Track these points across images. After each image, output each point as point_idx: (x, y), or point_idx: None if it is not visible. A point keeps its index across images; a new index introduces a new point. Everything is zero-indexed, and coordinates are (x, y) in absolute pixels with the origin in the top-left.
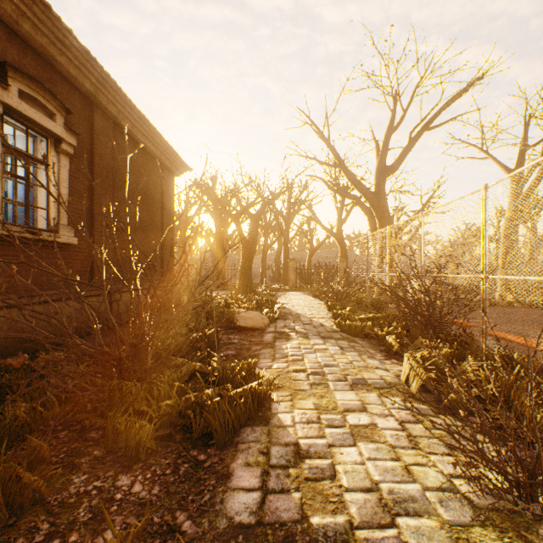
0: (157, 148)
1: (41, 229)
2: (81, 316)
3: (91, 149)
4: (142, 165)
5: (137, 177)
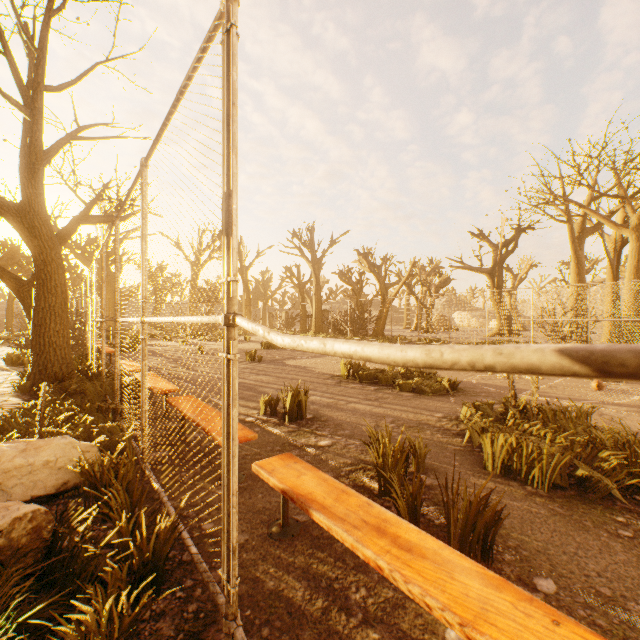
0: None
1: None
2: None
3: None
4: None
5: None
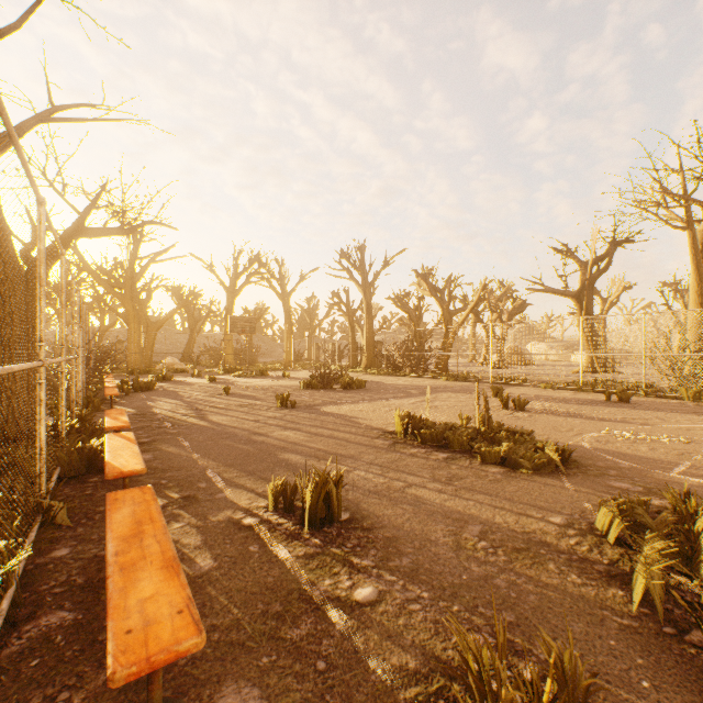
0: None
1: None
2: None
3: None
4: None
5: None
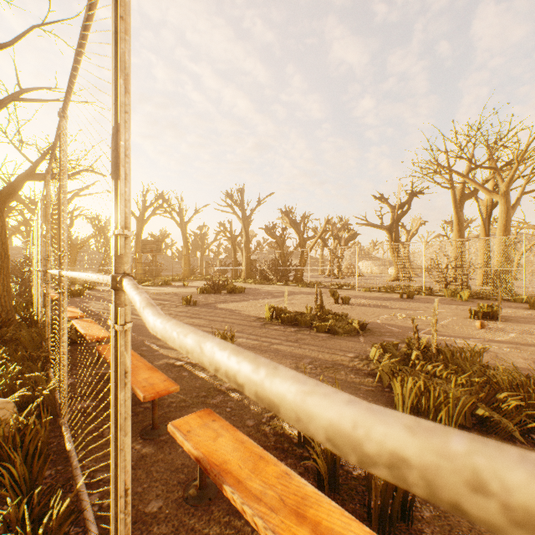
0: None
1: None
2: None
3: None
4: None
5: None
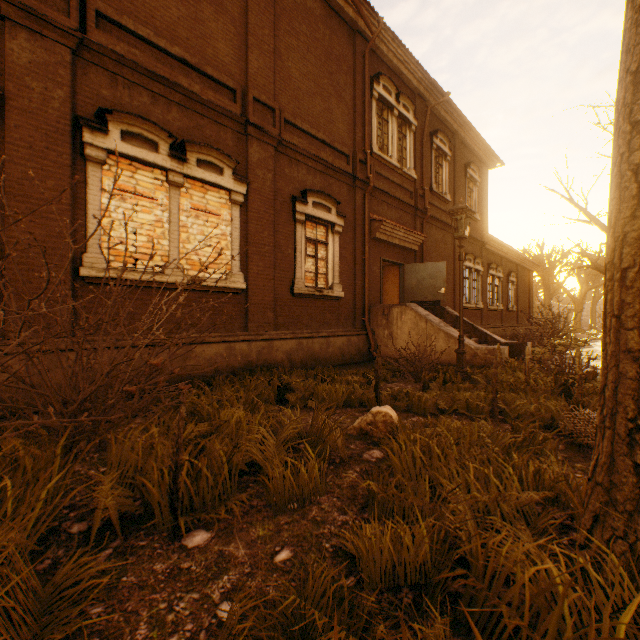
0: (530, 266)
1: (511, 307)
2: (518, 332)
3: (516, 280)
4: (524, 275)
5: (523, 281)
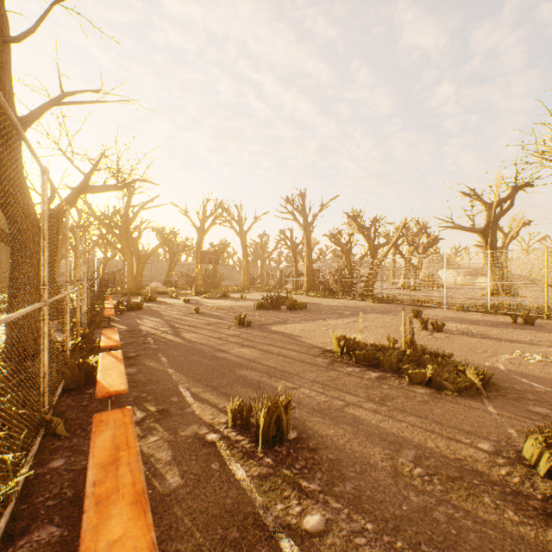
0: None
1: None
2: None
3: None
4: None
5: None
